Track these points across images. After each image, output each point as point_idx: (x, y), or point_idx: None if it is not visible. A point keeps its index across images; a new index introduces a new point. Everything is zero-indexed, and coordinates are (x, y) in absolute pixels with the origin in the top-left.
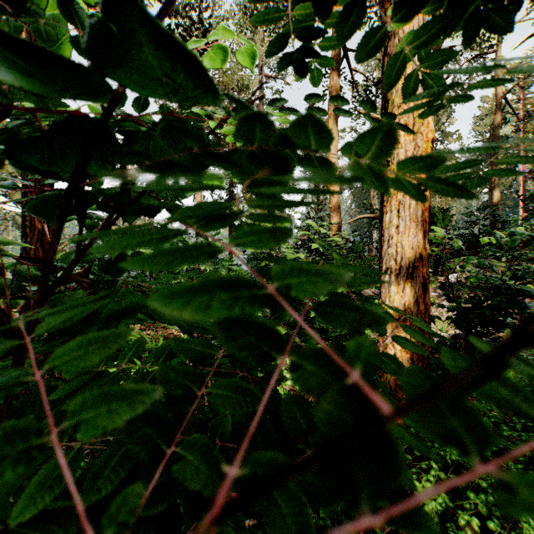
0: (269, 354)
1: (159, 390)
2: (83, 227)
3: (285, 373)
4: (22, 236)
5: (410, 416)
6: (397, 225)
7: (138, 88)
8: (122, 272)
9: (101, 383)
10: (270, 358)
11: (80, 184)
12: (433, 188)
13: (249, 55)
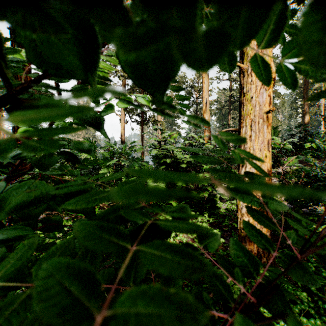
0: None
1: None
2: None
3: None
4: None
5: None
6: (250, 135)
7: None
8: (48, 167)
9: None
10: None
11: None
12: None
13: None
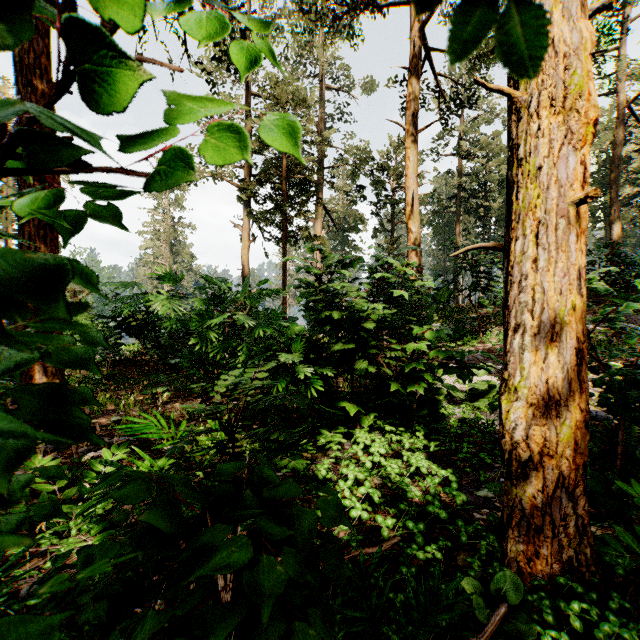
0: None
1: None
2: None
3: (357, 472)
4: None
5: None
6: (534, 258)
7: None
8: None
9: None
10: None
11: None
12: None
13: None
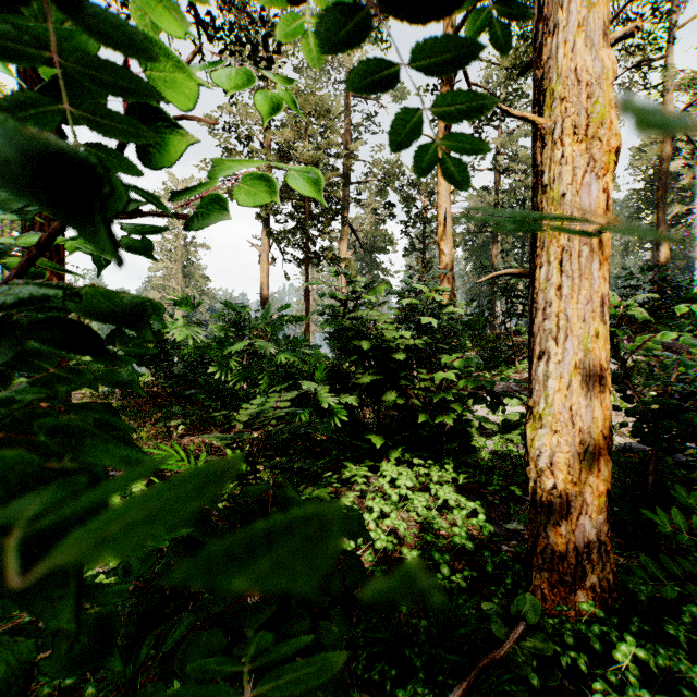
0: None
1: None
2: None
3: (382, 505)
4: None
5: None
6: (558, 285)
7: None
8: None
9: None
10: None
11: None
12: None
13: None
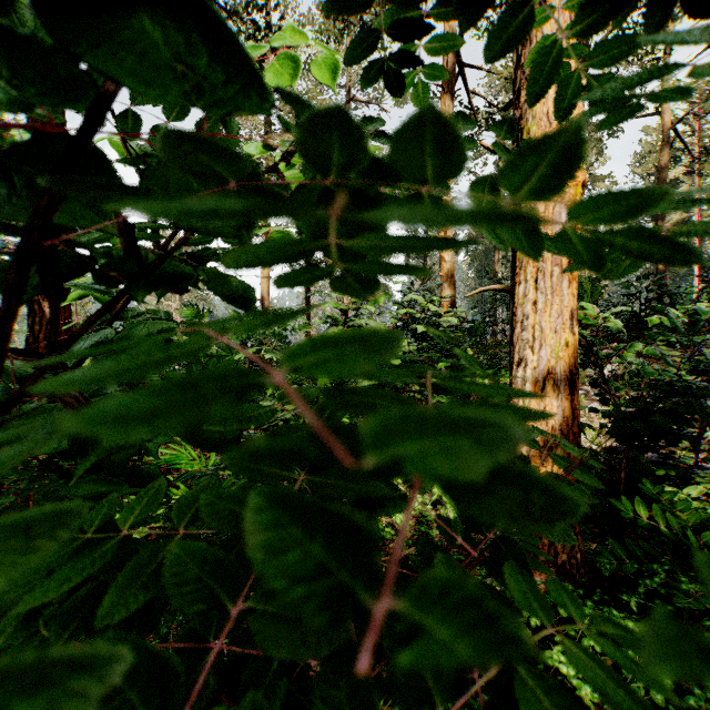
0: (356, 596)
1: (127, 666)
2: (54, 310)
3: None
4: (29, 315)
5: (592, 623)
6: (534, 300)
7: (134, 75)
8: None
9: (84, 565)
10: (359, 609)
11: (41, 240)
12: (652, 244)
13: (331, 62)
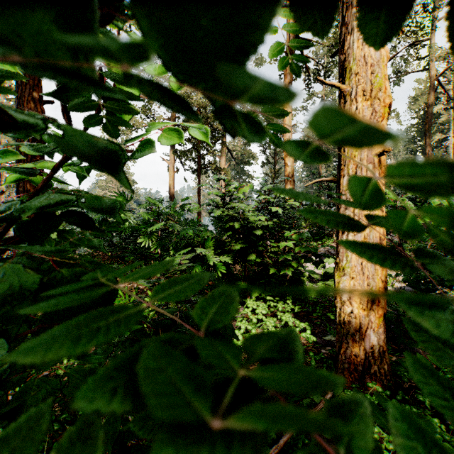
0: None
1: None
2: None
3: (247, 325)
4: None
5: None
6: None
7: None
8: (43, 236)
9: None
10: None
11: None
12: None
13: None
